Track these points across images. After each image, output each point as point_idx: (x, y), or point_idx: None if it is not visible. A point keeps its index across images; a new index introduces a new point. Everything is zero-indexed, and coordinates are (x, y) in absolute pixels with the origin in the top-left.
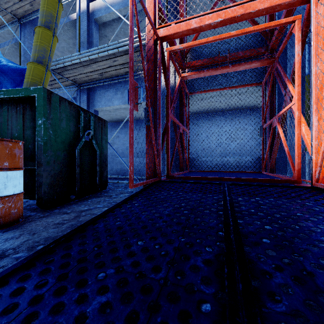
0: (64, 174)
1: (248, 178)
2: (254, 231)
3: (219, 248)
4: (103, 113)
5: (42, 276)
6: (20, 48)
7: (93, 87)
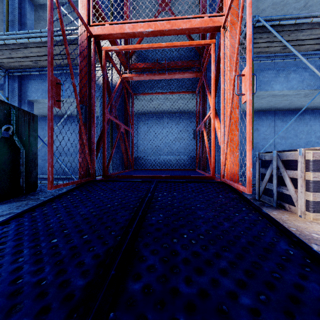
0: None
1: (176, 175)
2: (155, 222)
3: (115, 242)
4: (41, 106)
5: None
6: None
7: (27, 75)
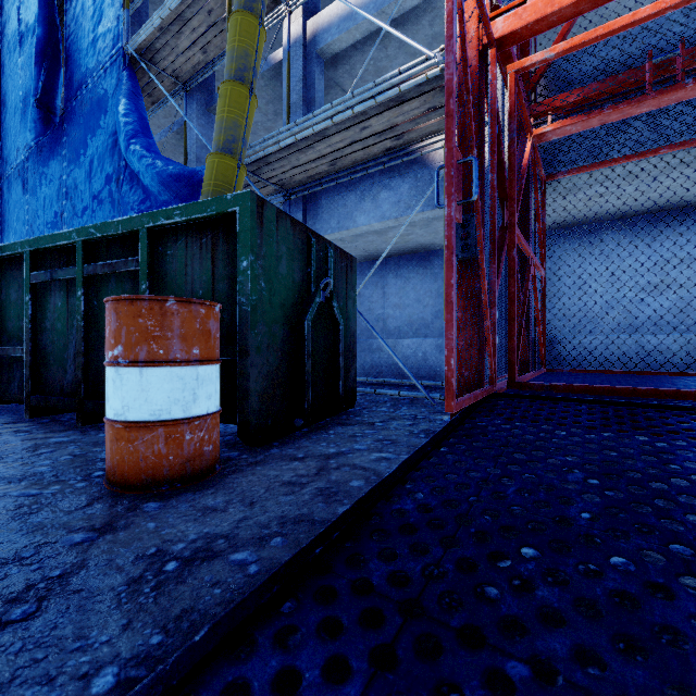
0: (284, 374)
1: None
2: None
3: None
4: None
5: (327, 642)
6: (186, 138)
7: (315, 194)
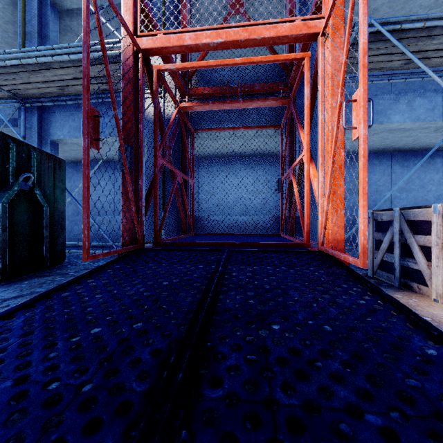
0: None
1: (255, 242)
2: (232, 307)
3: (180, 333)
4: (68, 147)
5: None
6: None
7: (50, 107)
